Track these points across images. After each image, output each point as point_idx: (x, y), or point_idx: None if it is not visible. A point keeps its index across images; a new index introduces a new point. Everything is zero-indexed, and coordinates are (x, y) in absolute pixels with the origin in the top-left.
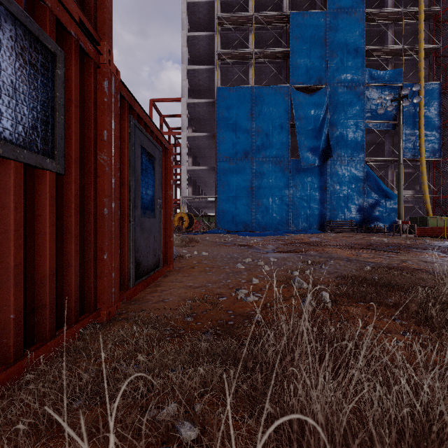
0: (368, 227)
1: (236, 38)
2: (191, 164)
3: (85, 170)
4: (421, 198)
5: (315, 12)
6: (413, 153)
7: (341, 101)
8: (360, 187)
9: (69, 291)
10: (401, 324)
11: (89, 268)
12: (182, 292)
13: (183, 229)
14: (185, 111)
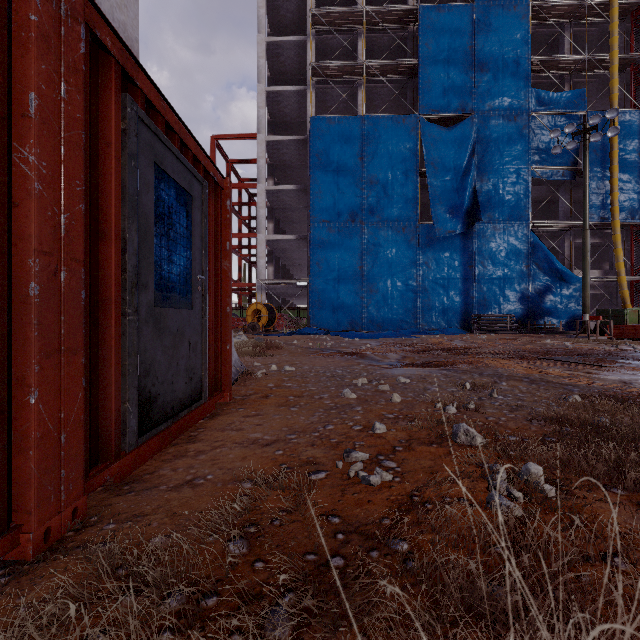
0: (535, 325)
1: (338, 45)
2: (272, 232)
3: None
4: (612, 282)
5: (456, 6)
6: (601, 215)
7: (494, 138)
8: (523, 265)
9: None
10: None
11: None
12: (236, 456)
13: (259, 328)
14: (264, 153)
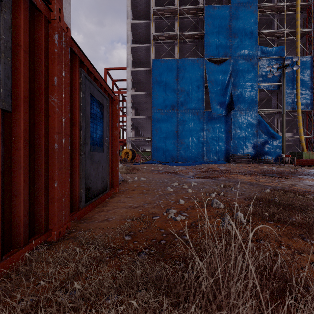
0: (260, 159)
1: (166, 24)
2: (134, 114)
3: (36, 110)
4: (297, 138)
5: (222, 6)
6: (292, 106)
7: (240, 69)
8: (254, 130)
9: (18, 217)
10: (311, 243)
11: (40, 195)
12: (123, 211)
13: (128, 161)
14: (130, 77)
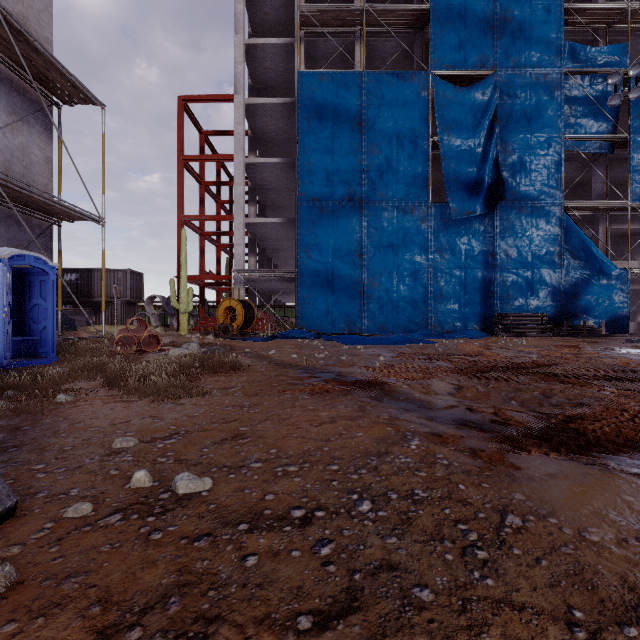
0: (570, 326)
1: None
2: (254, 217)
3: None
4: None
5: None
6: None
7: (520, 101)
8: (555, 254)
9: None
10: None
11: None
12: None
13: (232, 331)
14: (242, 118)
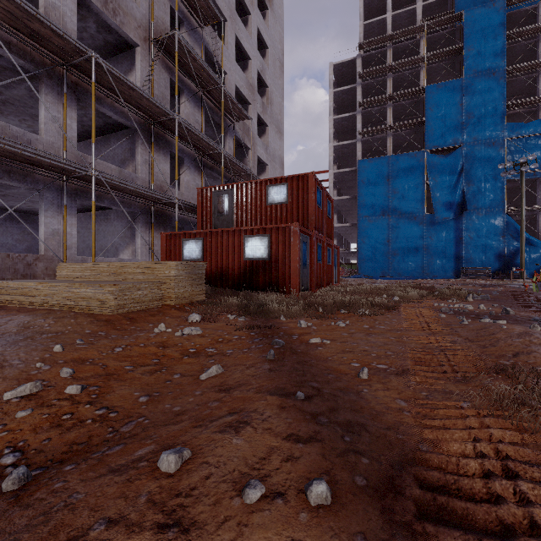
0: (508, 274)
1: (375, 112)
2: (336, 220)
3: (331, 263)
4: None
5: (450, 82)
6: None
7: (478, 158)
8: (500, 236)
9: (331, 280)
10: None
11: (331, 278)
12: None
13: None
14: (332, 180)
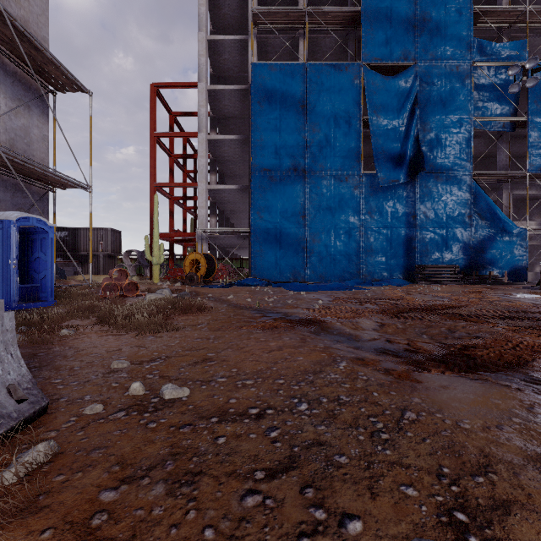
0: (478, 276)
1: None
2: (215, 184)
3: None
4: None
5: None
6: None
7: (437, 87)
8: (466, 215)
9: None
10: None
11: None
12: None
13: (197, 279)
14: (205, 102)
